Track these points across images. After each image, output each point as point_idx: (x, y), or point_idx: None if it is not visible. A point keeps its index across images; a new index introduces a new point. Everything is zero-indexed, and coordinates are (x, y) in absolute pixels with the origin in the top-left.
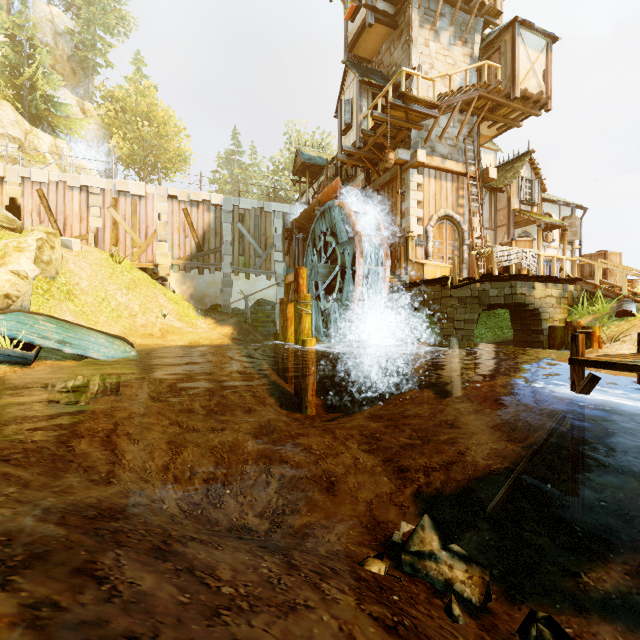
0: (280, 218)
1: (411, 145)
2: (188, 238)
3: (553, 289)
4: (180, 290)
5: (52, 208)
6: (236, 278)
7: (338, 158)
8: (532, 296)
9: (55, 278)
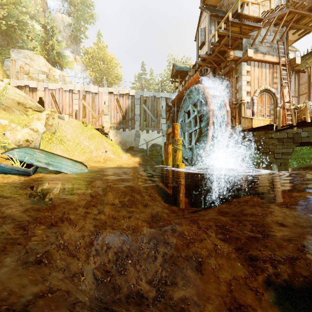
0: (164, 100)
1: (242, 48)
2: (118, 113)
3: None
4: (114, 139)
5: (57, 101)
6: (142, 133)
7: (197, 62)
8: None
9: (55, 133)
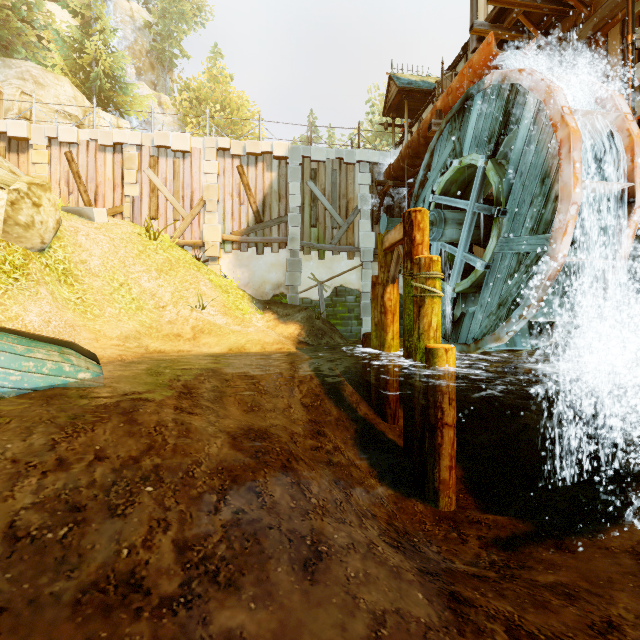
0: (367, 171)
1: None
2: (244, 205)
3: None
4: (234, 275)
5: (82, 175)
6: (306, 258)
7: (475, 28)
8: None
9: (45, 251)
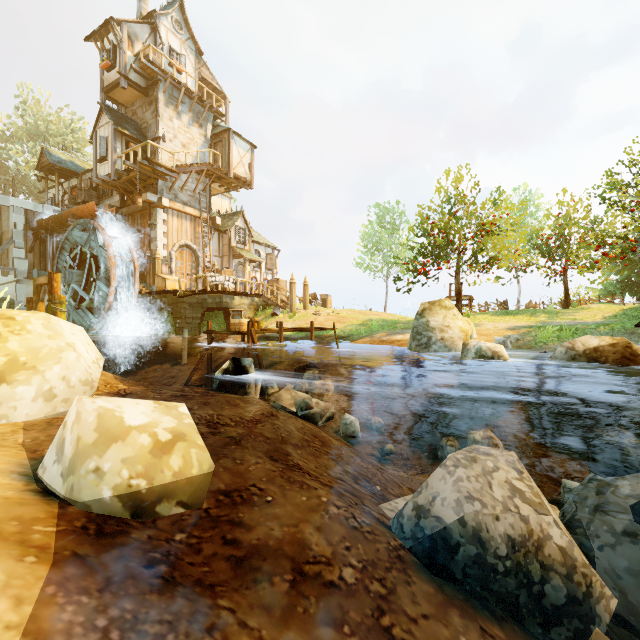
0: (21, 214)
1: (158, 191)
2: None
3: (246, 300)
4: None
5: None
6: None
7: (94, 181)
8: (233, 303)
9: None
